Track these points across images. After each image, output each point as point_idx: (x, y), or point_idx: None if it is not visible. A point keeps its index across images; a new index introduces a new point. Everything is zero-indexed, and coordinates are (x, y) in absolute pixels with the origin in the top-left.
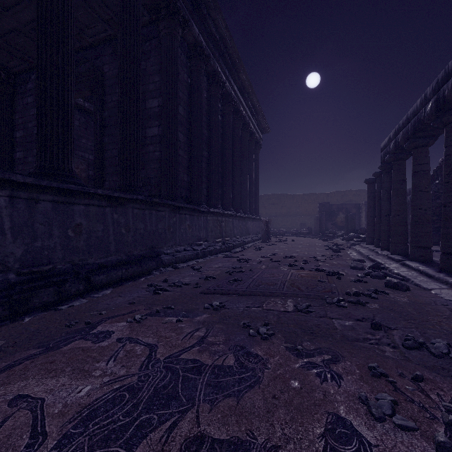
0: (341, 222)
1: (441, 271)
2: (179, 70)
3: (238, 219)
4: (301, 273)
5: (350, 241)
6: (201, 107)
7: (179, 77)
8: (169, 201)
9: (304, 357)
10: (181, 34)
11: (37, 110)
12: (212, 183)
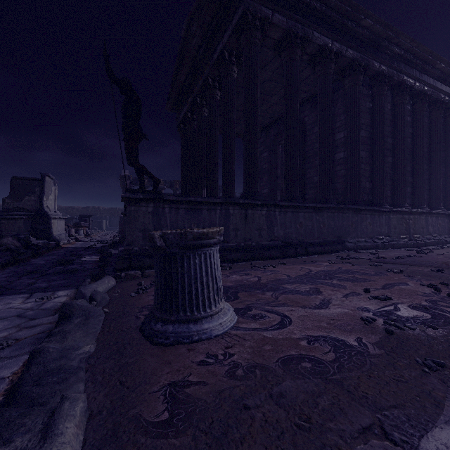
0: None
1: None
2: (361, 103)
3: (435, 217)
4: None
5: None
6: (383, 123)
7: (361, 108)
8: (351, 206)
9: (410, 277)
10: (362, 78)
11: (284, 171)
12: (397, 184)
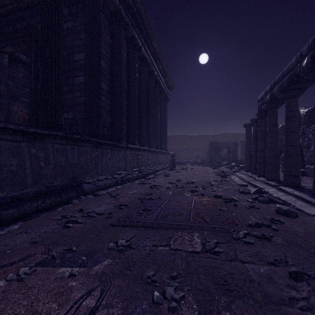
0: (224, 155)
1: (314, 196)
2: (102, 31)
3: (151, 153)
4: (203, 200)
5: (233, 169)
6: (121, 63)
7: (102, 37)
8: (90, 138)
9: None
10: None
11: None
12: (130, 124)
